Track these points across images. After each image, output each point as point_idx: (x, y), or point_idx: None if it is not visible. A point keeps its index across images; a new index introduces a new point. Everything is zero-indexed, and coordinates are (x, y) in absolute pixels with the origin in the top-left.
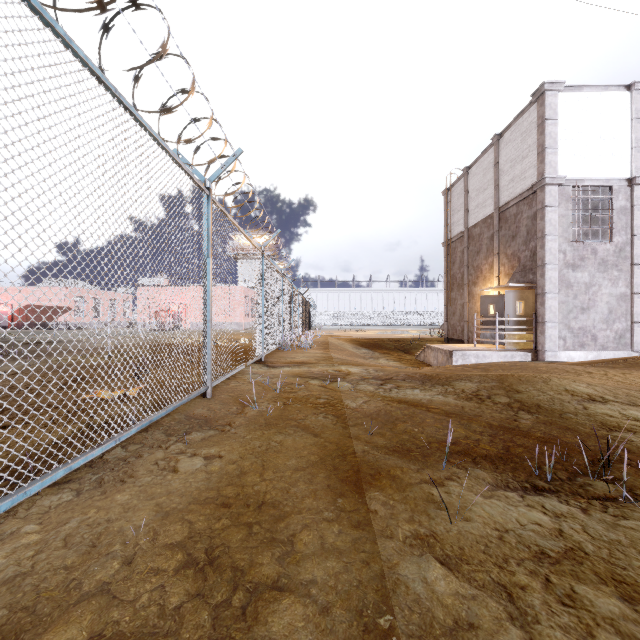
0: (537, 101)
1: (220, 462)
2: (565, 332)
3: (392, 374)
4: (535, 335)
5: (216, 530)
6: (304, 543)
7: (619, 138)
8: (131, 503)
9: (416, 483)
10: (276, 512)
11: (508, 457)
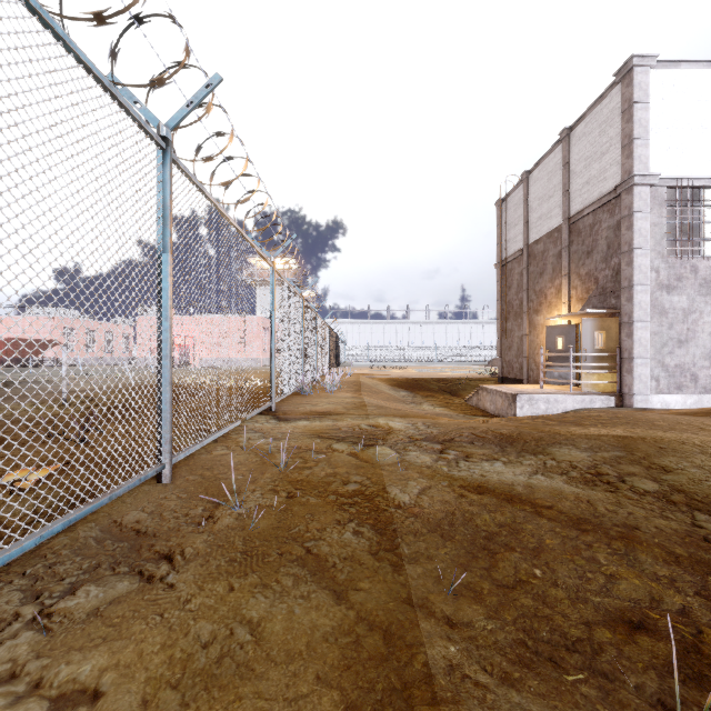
0: (622, 81)
1: None
2: (658, 371)
3: (452, 432)
4: (619, 374)
5: None
6: None
7: None
8: None
9: None
10: None
11: None
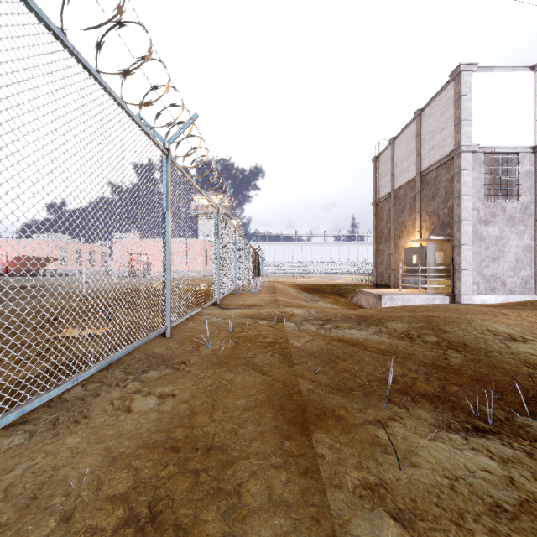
0: (454, 80)
1: (172, 401)
2: (478, 278)
3: (331, 315)
4: (452, 281)
5: (162, 479)
6: (251, 494)
7: (525, 112)
8: (80, 447)
9: (360, 424)
10: (224, 457)
11: (445, 396)
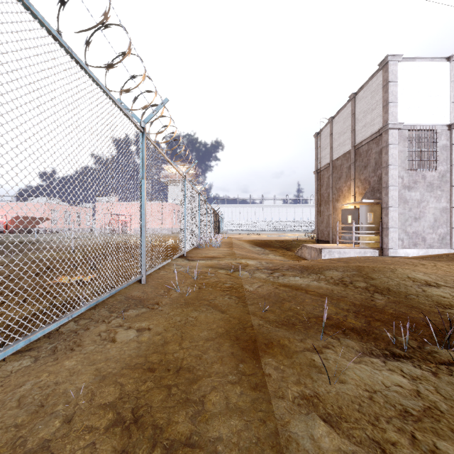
0: (382, 69)
1: (149, 334)
2: (403, 235)
3: (279, 265)
4: (381, 237)
5: (142, 392)
6: (212, 403)
7: (442, 95)
8: (76, 368)
9: (300, 351)
10: (190, 376)
11: (370, 329)
